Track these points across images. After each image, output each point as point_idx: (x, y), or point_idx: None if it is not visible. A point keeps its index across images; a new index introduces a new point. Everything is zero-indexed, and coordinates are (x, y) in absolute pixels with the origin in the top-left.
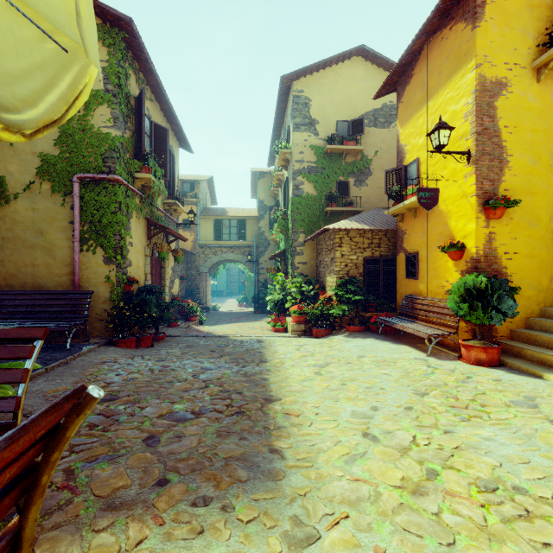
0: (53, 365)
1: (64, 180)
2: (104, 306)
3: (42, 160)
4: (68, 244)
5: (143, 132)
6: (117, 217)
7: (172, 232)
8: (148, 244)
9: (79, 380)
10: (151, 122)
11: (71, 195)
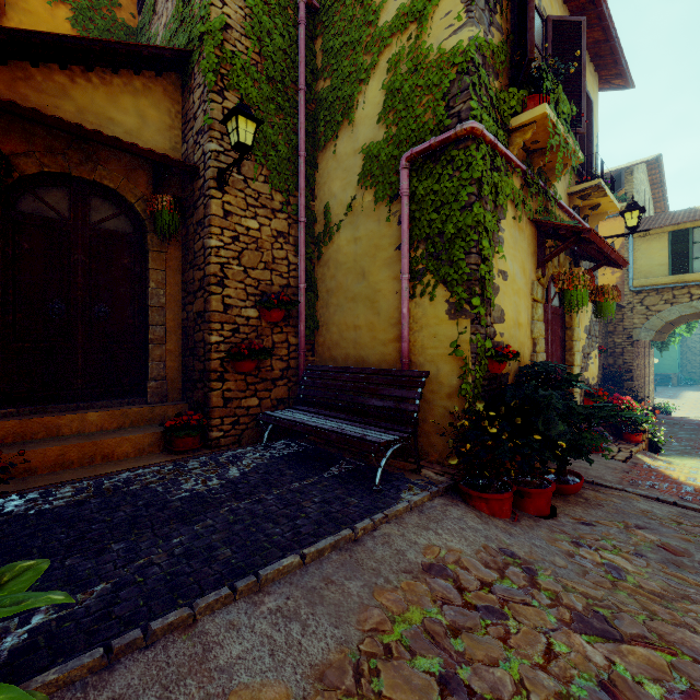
0: (320, 544)
1: (389, 175)
2: (449, 404)
3: (364, 156)
4: (395, 288)
5: (530, 8)
6: (471, 214)
7: (595, 242)
8: (537, 278)
9: (333, 658)
10: (545, 20)
11: (398, 199)
